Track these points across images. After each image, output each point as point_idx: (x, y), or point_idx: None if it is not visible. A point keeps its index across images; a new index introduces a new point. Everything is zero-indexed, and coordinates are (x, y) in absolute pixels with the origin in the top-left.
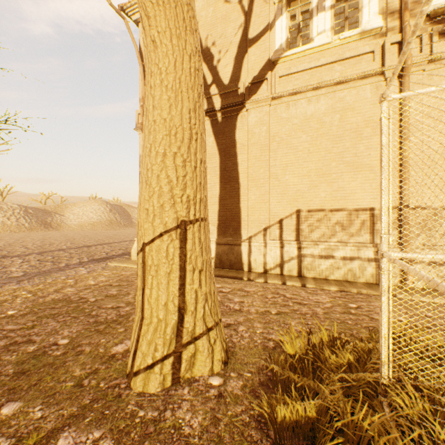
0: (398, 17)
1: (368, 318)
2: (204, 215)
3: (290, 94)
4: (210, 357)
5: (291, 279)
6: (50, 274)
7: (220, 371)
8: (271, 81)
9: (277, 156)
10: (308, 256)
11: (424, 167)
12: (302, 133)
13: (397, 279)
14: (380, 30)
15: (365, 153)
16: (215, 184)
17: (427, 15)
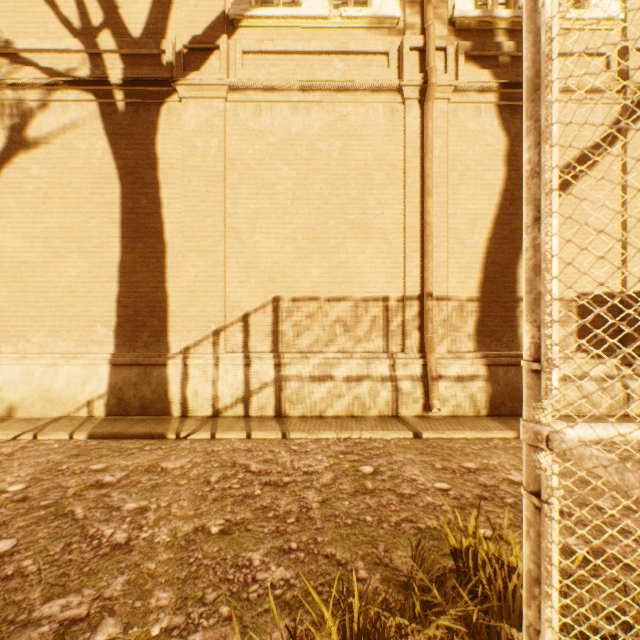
0: (419, 12)
1: (397, 496)
2: None
3: (263, 87)
4: None
5: (264, 425)
6: None
7: None
8: (228, 55)
9: (240, 198)
10: (293, 380)
11: (449, 241)
12: (284, 162)
13: (419, 405)
14: (397, 25)
15: (377, 210)
16: (110, 239)
17: (453, 24)
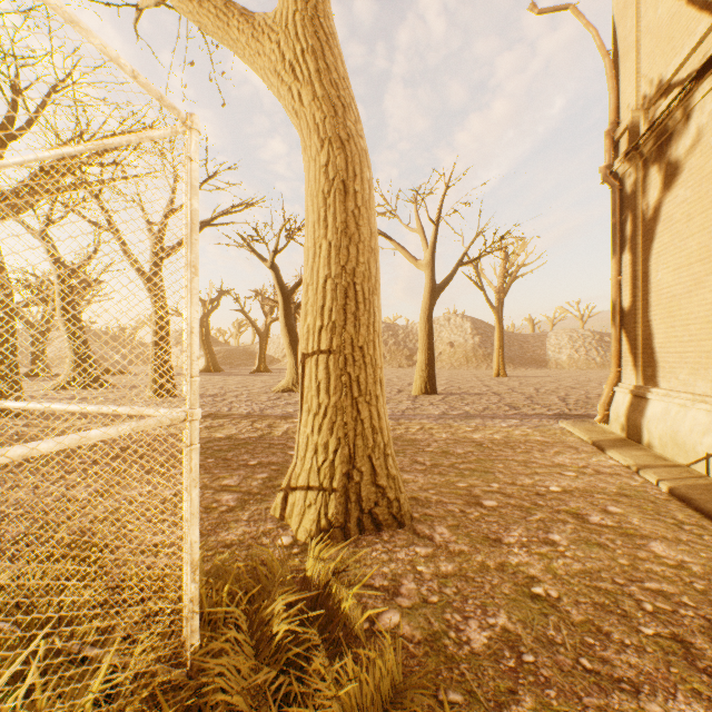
0: None
1: None
2: (328, 347)
3: None
4: (300, 518)
5: None
6: (472, 419)
7: (301, 541)
8: None
9: None
10: None
11: None
12: None
13: None
14: None
15: None
16: None
17: None
